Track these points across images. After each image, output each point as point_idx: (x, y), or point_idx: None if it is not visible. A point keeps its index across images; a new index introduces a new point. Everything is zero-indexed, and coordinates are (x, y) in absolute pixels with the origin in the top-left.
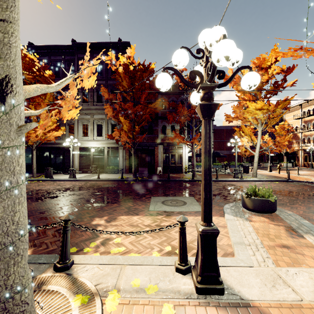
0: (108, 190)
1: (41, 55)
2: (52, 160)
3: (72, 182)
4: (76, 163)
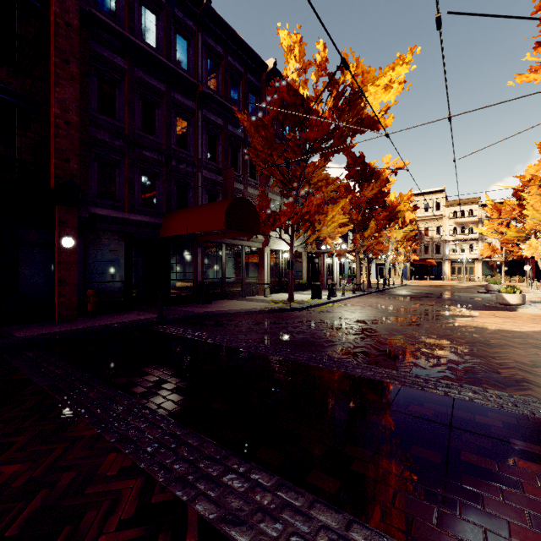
0: (422, 297)
1: (214, 38)
2: (226, 272)
3: (362, 299)
4: (266, 277)
